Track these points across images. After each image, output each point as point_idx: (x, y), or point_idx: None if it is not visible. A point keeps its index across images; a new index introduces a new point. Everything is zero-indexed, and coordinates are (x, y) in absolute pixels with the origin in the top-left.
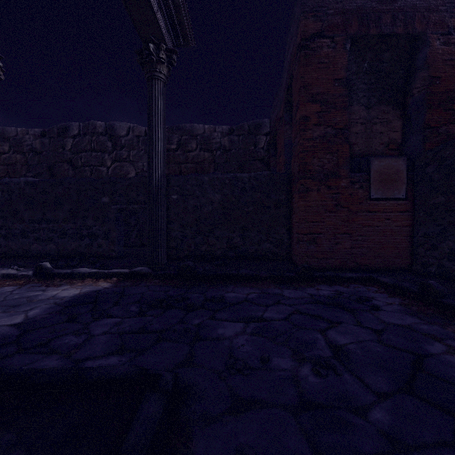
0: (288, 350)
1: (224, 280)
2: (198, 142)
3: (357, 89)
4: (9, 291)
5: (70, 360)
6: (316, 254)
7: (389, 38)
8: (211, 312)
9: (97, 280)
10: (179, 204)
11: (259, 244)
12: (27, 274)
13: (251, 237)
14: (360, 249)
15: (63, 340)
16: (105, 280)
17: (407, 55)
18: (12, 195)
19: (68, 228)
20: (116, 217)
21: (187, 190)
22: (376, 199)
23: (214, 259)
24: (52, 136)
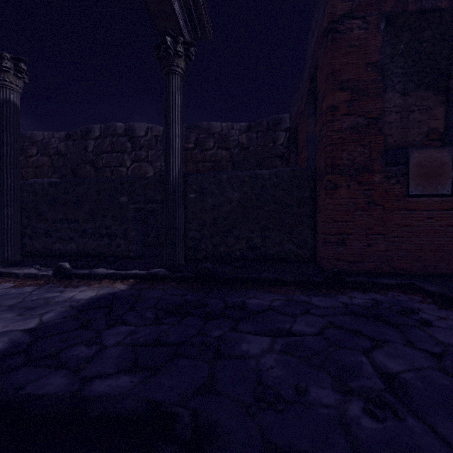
0: (328, 376)
1: (244, 284)
2: (216, 140)
3: (391, 74)
4: (29, 292)
5: (78, 377)
6: (346, 257)
7: (431, 14)
8: (232, 322)
9: (114, 281)
10: (197, 203)
11: (281, 244)
12: (47, 274)
13: (272, 237)
14: (396, 251)
15: (73, 352)
16: (122, 281)
17: (451, 32)
18: (36, 195)
19: (88, 228)
20: (134, 217)
21: (205, 188)
22: (415, 195)
23: (233, 260)
24: (75, 139)
